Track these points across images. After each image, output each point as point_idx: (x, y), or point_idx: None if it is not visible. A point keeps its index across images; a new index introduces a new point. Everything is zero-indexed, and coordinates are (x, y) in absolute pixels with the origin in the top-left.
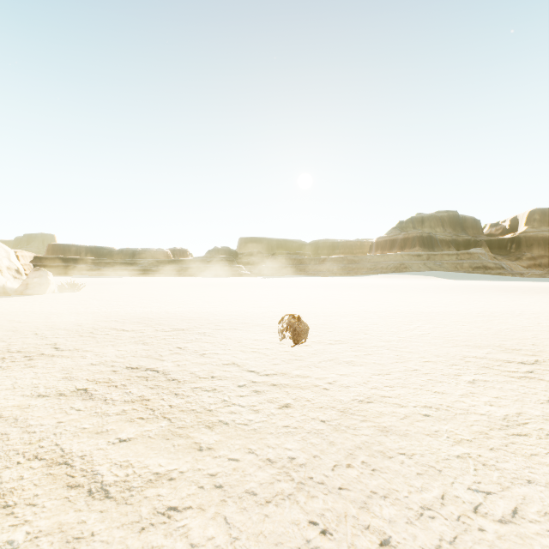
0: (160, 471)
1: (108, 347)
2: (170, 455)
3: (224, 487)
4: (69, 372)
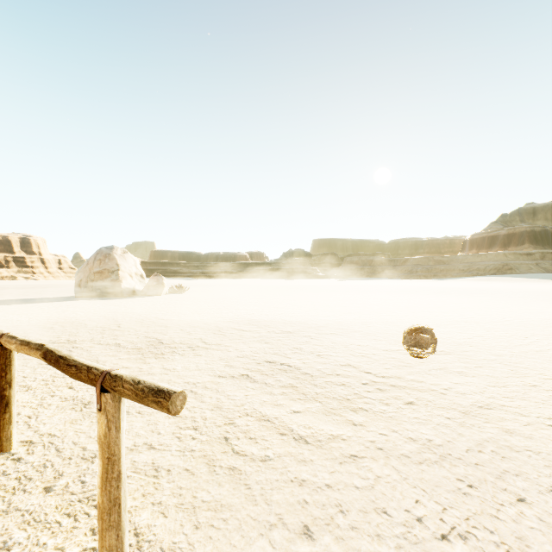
0: (333, 434)
1: (241, 344)
2: (334, 425)
3: (384, 450)
4: (226, 361)
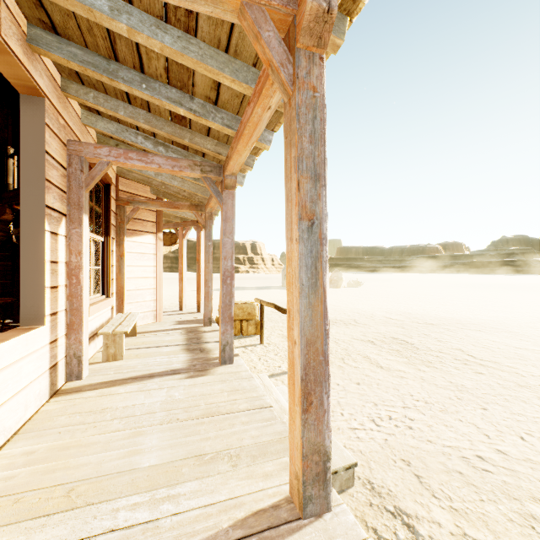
0: (401, 369)
1: (381, 326)
2: (406, 367)
3: (424, 380)
4: (364, 333)
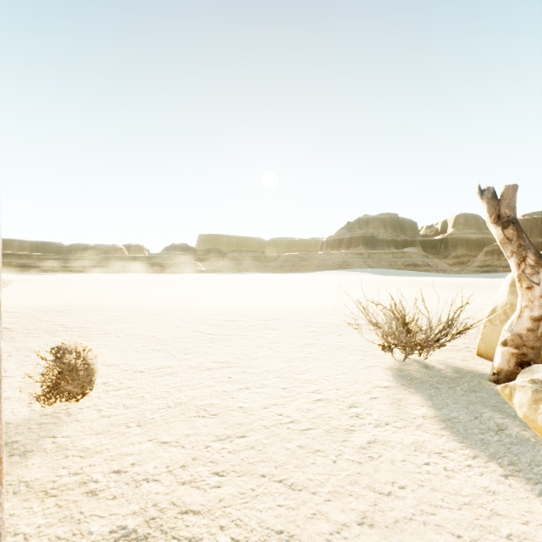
0: None
1: None
2: None
3: None
4: None
